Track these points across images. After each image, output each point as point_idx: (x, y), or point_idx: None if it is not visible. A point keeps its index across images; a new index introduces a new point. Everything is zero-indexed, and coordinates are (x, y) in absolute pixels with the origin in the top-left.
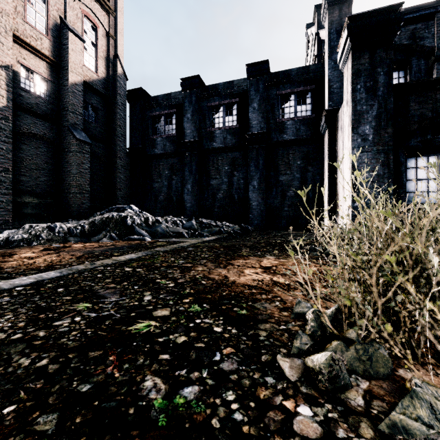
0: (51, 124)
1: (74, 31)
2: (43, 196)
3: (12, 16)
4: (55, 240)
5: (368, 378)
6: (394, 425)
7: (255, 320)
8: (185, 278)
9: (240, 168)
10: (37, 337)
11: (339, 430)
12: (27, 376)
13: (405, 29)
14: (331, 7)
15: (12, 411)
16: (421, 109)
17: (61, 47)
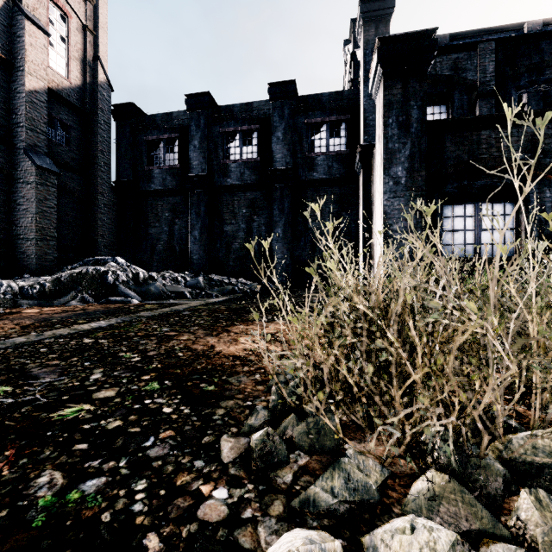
0: None
1: (34, 19)
2: None
3: None
4: None
5: (312, 453)
6: (307, 499)
7: (220, 396)
8: (159, 350)
9: (262, 211)
10: None
11: (248, 510)
12: None
13: (447, 58)
14: (366, 24)
15: None
16: (457, 151)
17: (14, 40)
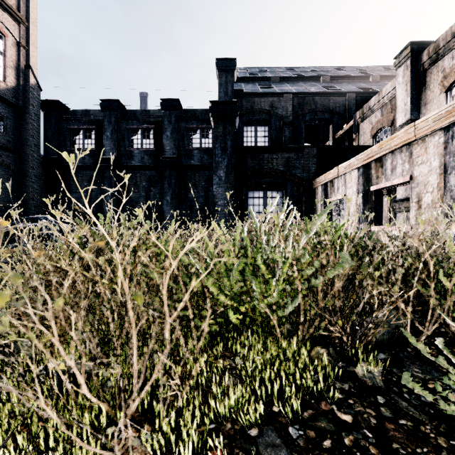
0: None
1: None
2: None
3: None
4: None
5: None
6: None
7: None
8: None
9: (157, 184)
10: None
11: None
12: None
13: (267, 100)
14: (220, 73)
15: None
16: (253, 163)
17: None
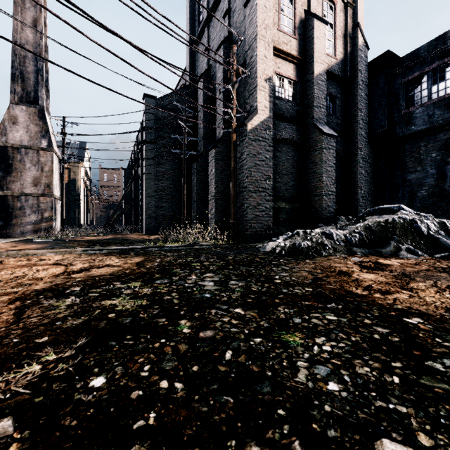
0: (297, 125)
1: (319, 16)
2: (291, 201)
3: (272, 29)
4: (339, 251)
5: None
6: None
7: None
8: None
9: None
10: None
11: None
12: None
13: None
14: None
15: None
16: None
17: (305, 42)
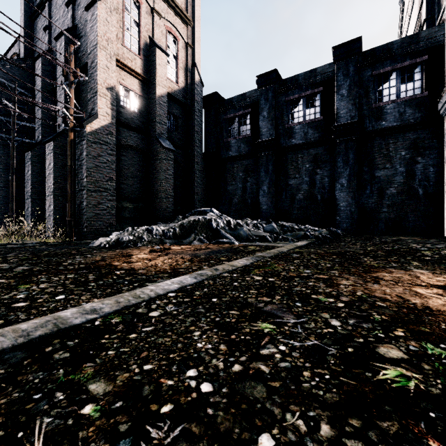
0: (142, 135)
1: (160, 47)
2: (136, 202)
3: (114, 43)
4: (154, 242)
5: None
6: None
7: None
8: (347, 296)
9: (324, 164)
10: (265, 374)
11: None
12: None
13: None
14: None
15: None
16: None
17: (150, 64)
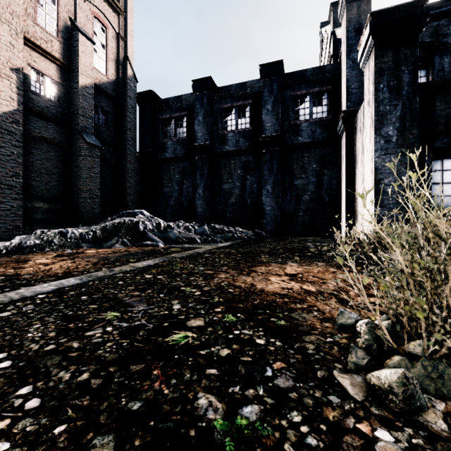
0: (62, 127)
1: (84, 32)
2: (53, 201)
3: (22, 18)
4: (67, 246)
5: (442, 398)
6: None
7: (297, 331)
8: (211, 286)
9: (254, 171)
10: (72, 349)
11: None
12: (70, 391)
13: (427, 26)
14: (348, 5)
15: (64, 431)
16: (448, 109)
17: (71, 49)
